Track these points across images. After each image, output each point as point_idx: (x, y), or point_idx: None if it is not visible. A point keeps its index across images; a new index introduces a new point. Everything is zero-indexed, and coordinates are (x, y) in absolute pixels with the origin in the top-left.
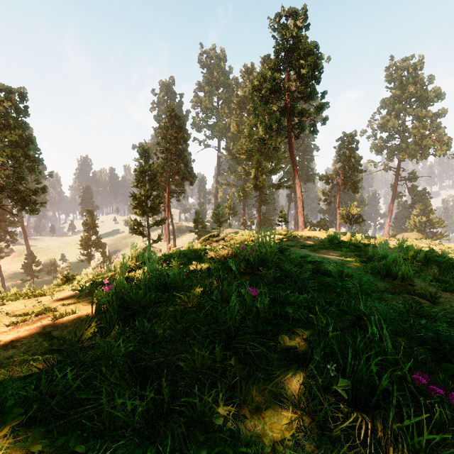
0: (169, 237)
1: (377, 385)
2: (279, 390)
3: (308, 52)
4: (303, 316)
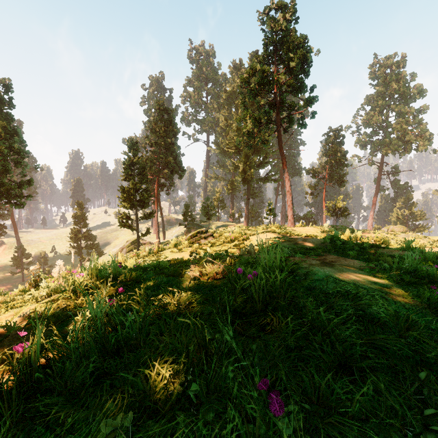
0: (158, 230)
1: None
2: None
3: (297, 46)
4: None
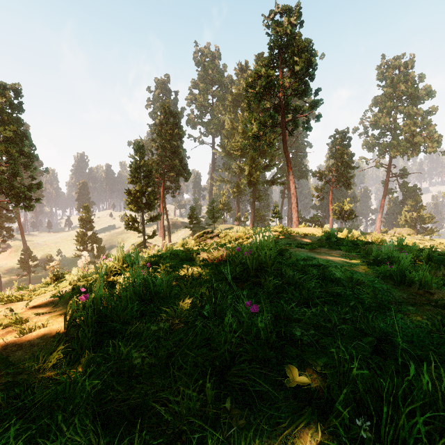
0: (164, 232)
1: None
2: None
3: (302, 49)
4: (313, 338)
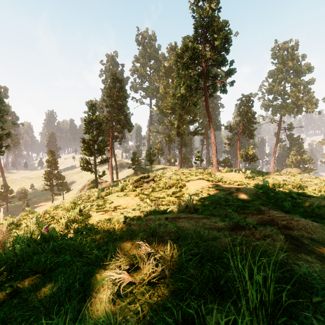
0: (112, 172)
1: None
2: None
3: (220, 29)
4: None
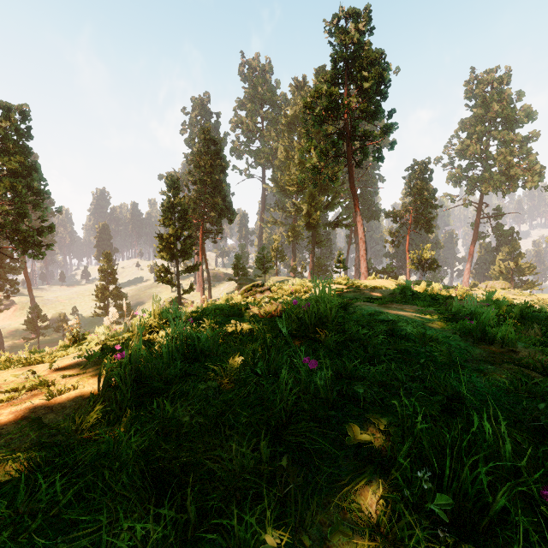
0: (203, 286)
1: (489, 502)
2: (349, 505)
3: (373, 62)
4: (377, 397)
